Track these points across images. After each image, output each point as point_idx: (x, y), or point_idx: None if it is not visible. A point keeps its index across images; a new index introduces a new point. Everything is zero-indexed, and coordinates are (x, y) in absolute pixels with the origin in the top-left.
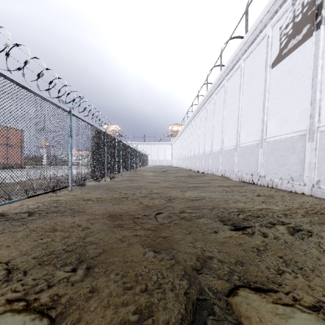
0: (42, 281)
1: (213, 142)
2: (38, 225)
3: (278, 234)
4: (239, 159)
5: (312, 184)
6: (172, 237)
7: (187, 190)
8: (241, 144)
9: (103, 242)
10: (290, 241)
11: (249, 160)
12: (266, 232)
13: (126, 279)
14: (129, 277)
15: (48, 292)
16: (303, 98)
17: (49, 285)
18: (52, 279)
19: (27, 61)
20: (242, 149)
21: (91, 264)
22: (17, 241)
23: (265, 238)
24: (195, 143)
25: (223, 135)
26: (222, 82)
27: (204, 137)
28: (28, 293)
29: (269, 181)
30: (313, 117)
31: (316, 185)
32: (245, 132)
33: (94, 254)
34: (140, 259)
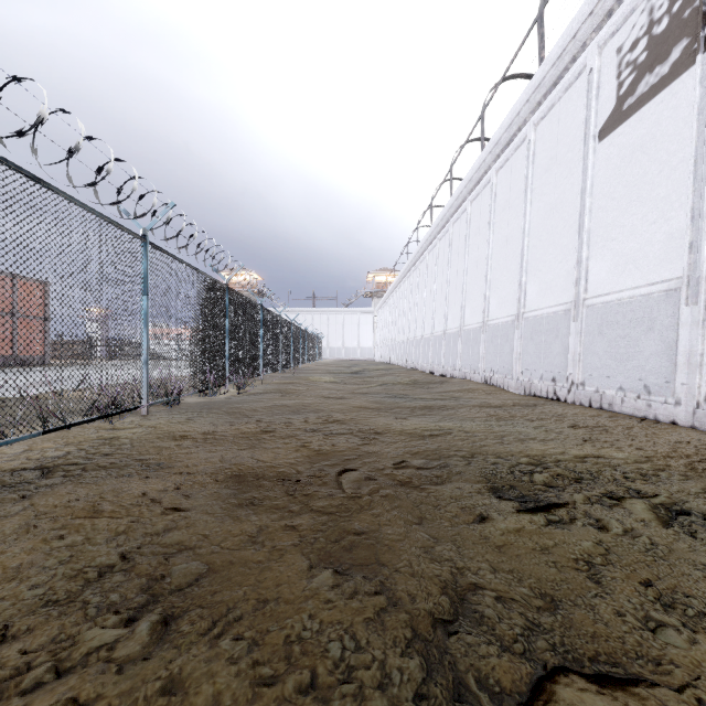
0: (44, 655)
1: (464, 308)
2: (60, 499)
3: (633, 523)
4: (524, 345)
5: (694, 402)
6: (379, 532)
7: (409, 415)
8: (529, 312)
9: (211, 546)
10: (664, 541)
11: (547, 348)
12: (604, 519)
13: (260, 652)
14: (270, 646)
15: (53, 691)
16: (673, 206)
17: (60, 668)
18: (69, 649)
19: (43, 118)
20: (531, 323)
21: (174, 608)
22: (1, 543)
23: (602, 534)
24: (426, 310)
25: (488, 293)
26: (486, 175)
27: (445, 298)
28: (1, 693)
29: (593, 395)
30: (697, 248)
31: (705, 404)
32: (538, 286)
33: (184, 578)
34: (300, 592)
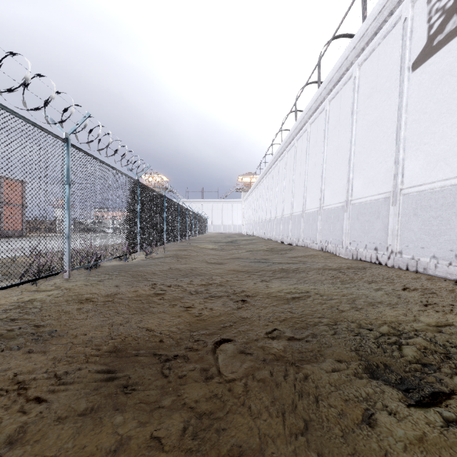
0: None
1: (305, 198)
2: None
3: None
4: (352, 223)
5: None
6: (261, 453)
7: (271, 278)
8: (355, 199)
9: None
10: None
11: (370, 225)
12: None
13: None
14: None
15: None
16: None
17: None
18: None
19: None
20: (357, 207)
21: None
22: None
23: None
24: (278, 200)
25: (323, 187)
26: (321, 105)
27: (291, 191)
28: None
29: (410, 261)
30: None
31: None
32: (362, 180)
33: None
34: None
